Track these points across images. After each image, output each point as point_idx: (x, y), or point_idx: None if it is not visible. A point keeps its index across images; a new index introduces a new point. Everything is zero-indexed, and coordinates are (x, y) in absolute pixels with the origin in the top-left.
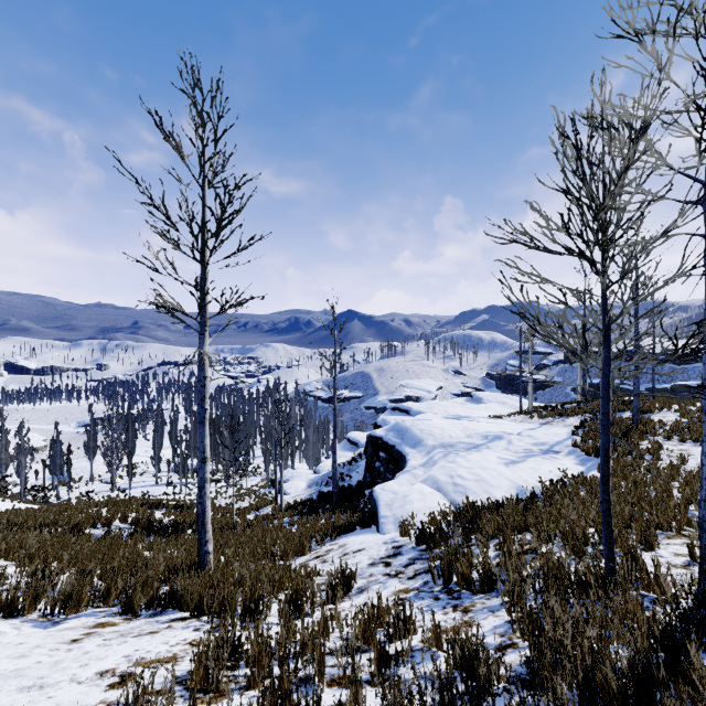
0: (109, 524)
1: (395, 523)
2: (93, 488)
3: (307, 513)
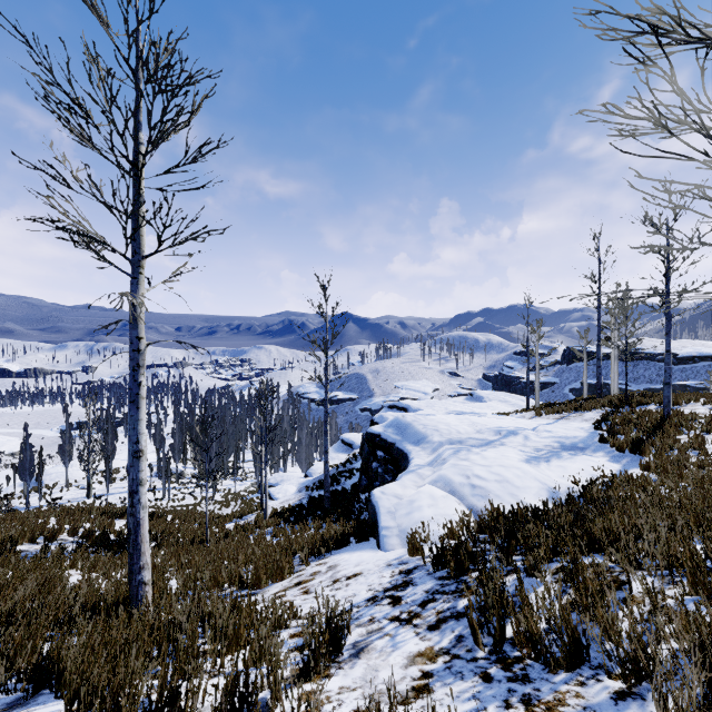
0: (53, 538)
1: (400, 536)
2: (68, 494)
3: (294, 521)
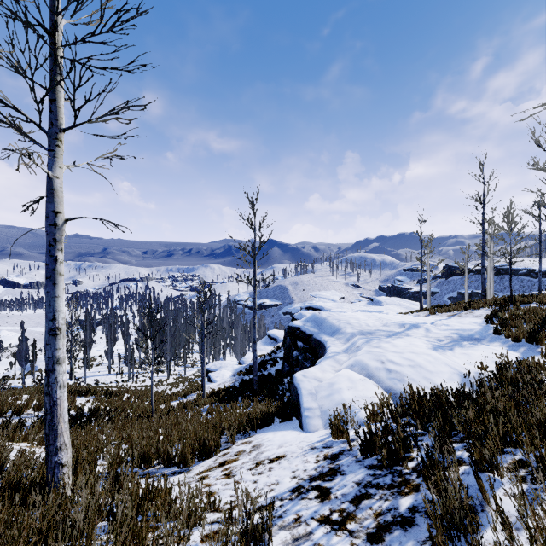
0: (19, 412)
1: (322, 417)
2: None
3: (226, 400)
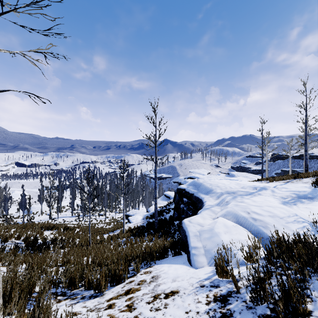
0: (5, 240)
1: (206, 255)
2: (41, 217)
3: (137, 235)
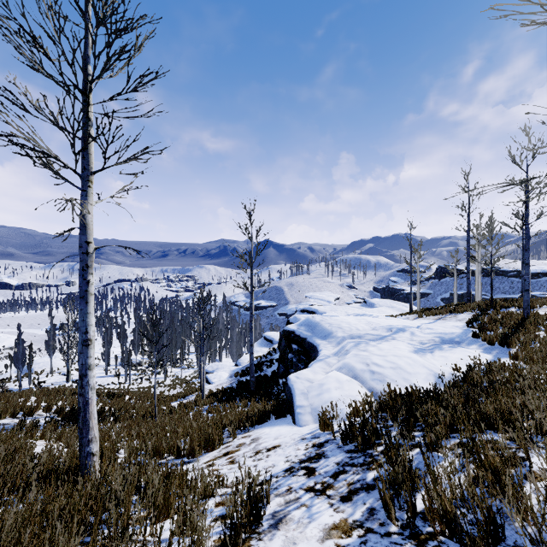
0: (31, 413)
1: (312, 413)
2: (52, 379)
3: (225, 400)
